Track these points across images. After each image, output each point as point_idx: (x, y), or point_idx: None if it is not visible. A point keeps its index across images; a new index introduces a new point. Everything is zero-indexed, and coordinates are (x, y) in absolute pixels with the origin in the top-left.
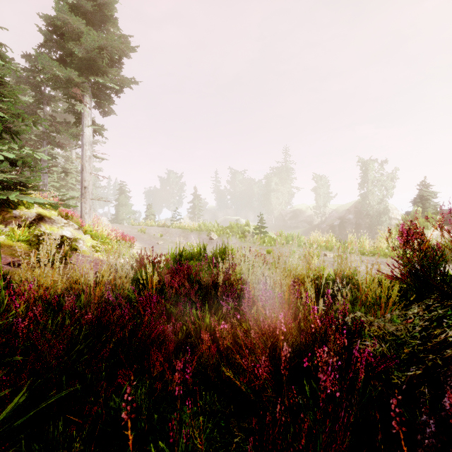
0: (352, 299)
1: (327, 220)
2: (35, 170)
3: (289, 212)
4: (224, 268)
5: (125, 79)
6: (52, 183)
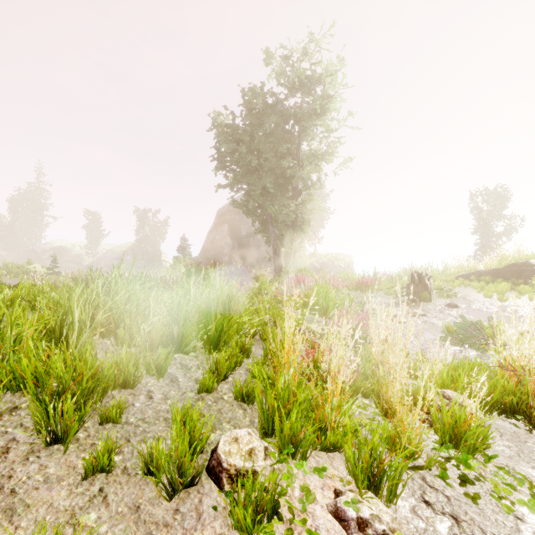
0: None
1: (102, 261)
2: None
3: (49, 250)
4: None
5: None
6: None
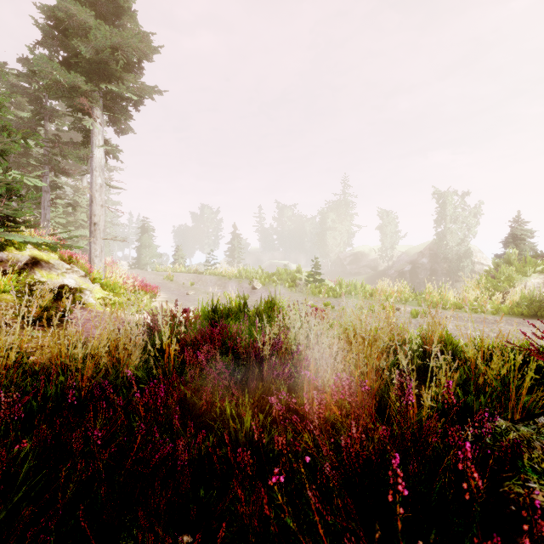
0: (461, 380)
1: (395, 265)
2: (25, 200)
3: (349, 256)
4: (272, 334)
5: (145, 87)
6: (57, 219)
